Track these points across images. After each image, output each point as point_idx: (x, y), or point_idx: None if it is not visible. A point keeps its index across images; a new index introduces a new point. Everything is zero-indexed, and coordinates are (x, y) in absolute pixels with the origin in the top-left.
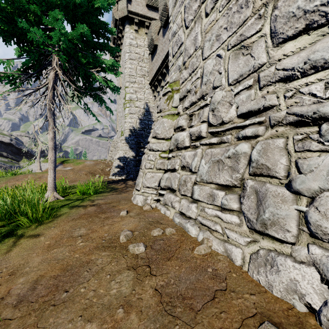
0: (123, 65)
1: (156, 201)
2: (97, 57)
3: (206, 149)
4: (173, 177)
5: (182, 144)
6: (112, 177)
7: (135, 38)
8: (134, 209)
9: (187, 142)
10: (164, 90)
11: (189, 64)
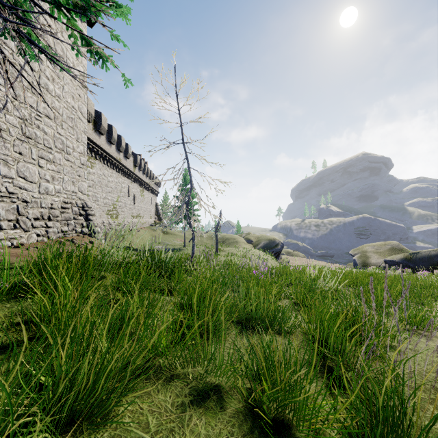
0: None
1: None
2: None
3: None
4: None
5: None
6: None
7: None
8: None
9: None
10: None
11: None
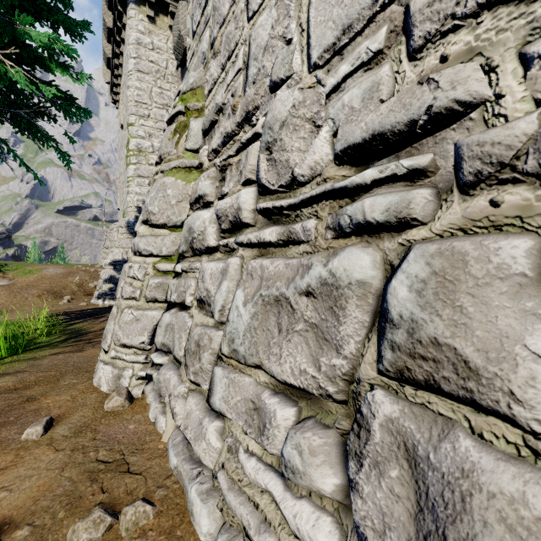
0: (125, 82)
1: (145, 381)
2: (12, 22)
3: (253, 258)
4: (179, 326)
5: (201, 240)
6: (98, 301)
7: (150, 33)
8: (78, 411)
9: (213, 235)
10: (171, 112)
11: (221, 41)
